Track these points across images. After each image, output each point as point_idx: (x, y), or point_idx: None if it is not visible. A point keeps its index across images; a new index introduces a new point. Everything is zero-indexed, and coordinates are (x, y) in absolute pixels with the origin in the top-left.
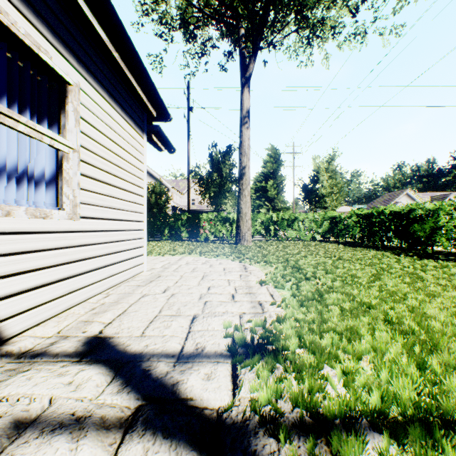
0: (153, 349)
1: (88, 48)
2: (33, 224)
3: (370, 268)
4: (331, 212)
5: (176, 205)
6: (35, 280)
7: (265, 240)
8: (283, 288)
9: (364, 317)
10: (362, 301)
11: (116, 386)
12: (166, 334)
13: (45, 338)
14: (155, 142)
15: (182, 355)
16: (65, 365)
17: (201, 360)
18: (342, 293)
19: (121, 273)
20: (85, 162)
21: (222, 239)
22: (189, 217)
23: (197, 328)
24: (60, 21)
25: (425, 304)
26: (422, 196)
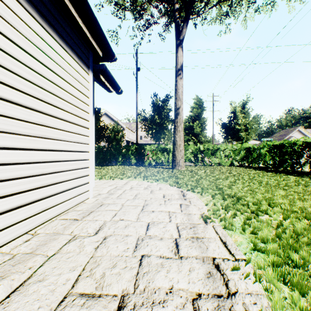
0: None
1: None
2: None
3: None
4: (246, 144)
5: (129, 140)
6: None
7: (194, 165)
8: (235, 229)
9: None
10: None
11: None
12: None
13: None
14: (104, 83)
15: None
16: None
17: None
18: None
19: (59, 205)
20: None
21: (161, 164)
22: (137, 148)
23: None
24: None
25: None
26: (310, 132)
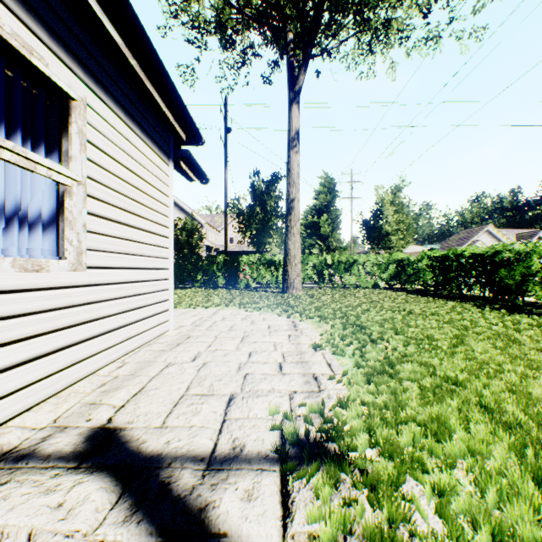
0: (176, 448)
1: (98, 53)
2: (22, 280)
3: (450, 326)
4: (398, 254)
5: (211, 244)
6: (26, 351)
7: (318, 287)
8: (344, 354)
9: (451, 400)
10: (446, 374)
11: (122, 511)
12: (194, 424)
13: (36, 430)
14: (184, 171)
15: (214, 458)
16: (57, 474)
17: (239, 467)
18: (419, 363)
19: (141, 335)
20: (94, 198)
21: (266, 286)
22: (227, 260)
23: (235, 414)
24: (59, 18)
25: (528, 380)
26: (506, 233)
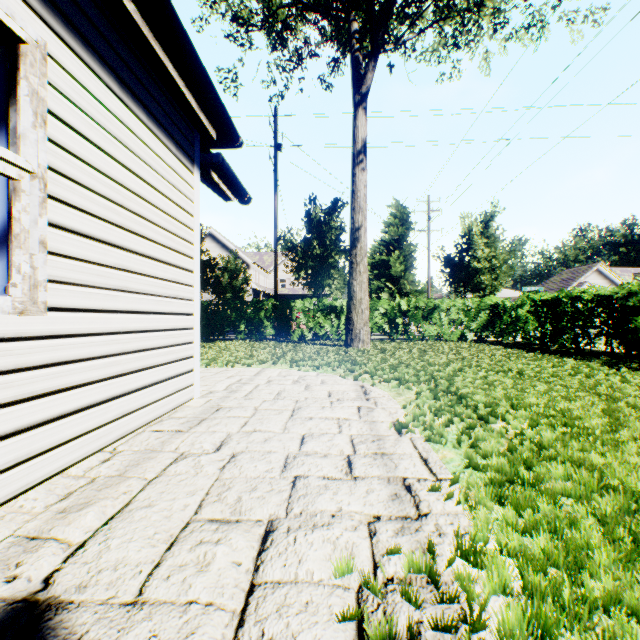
0: None
1: None
2: None
3: (589, 396)
4: (490, 298)
5: (259, 288)
6: None
7: (389, 340)
8: (445, 442)
9: None
10: (628, 487)
11: None
12: (194, 598)
13: None
14: (217, 185)
15: None
16: None
17: None
18: (571, 462)
19: (147, 408)
20: (62, 202)
21: (325, 337)
22: (276, 306)
23: (272, 572)
24: None
25: None
26: (621, 273)
